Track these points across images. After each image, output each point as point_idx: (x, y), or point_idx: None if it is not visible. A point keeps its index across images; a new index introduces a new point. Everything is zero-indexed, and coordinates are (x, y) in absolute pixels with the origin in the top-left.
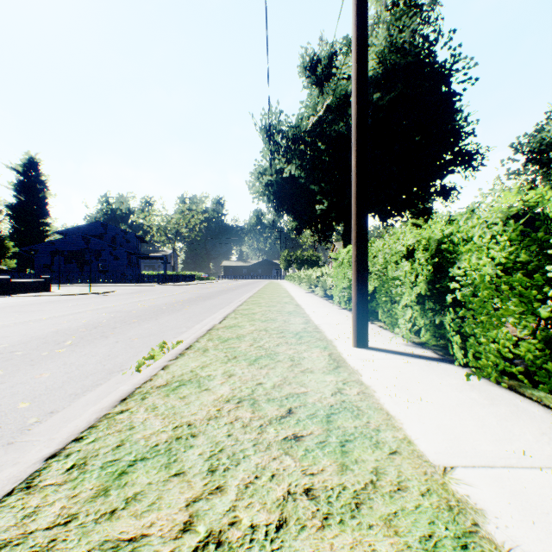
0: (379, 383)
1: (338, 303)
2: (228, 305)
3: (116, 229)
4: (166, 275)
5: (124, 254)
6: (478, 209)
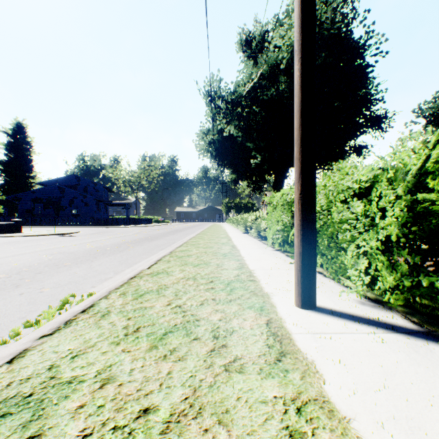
0: (361, 407)
1: (271, 244)
2: (170, 246)
3: (87, 181)
4: (127, 218)
5: (93, 201)
6: None
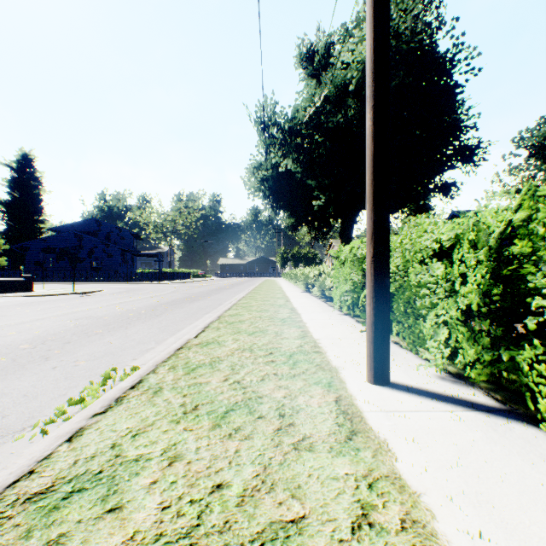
0: (432, 483)
1: (339, 306)
2: (216, 309)
3: (110, 226)
4: (160, 273)
5: (118, 251)
6: None
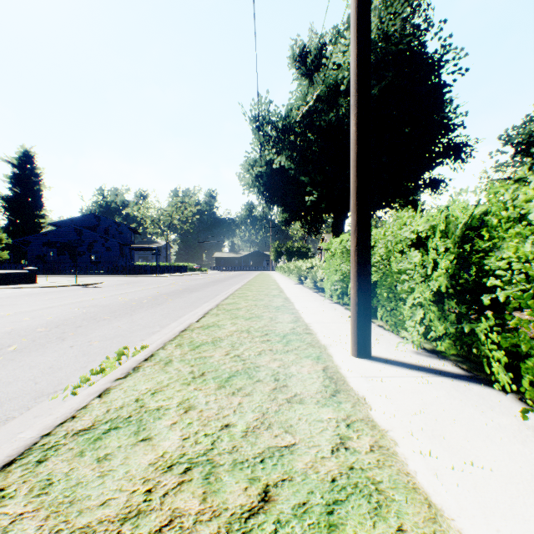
0: (398, 424)
1: (329, 296)
2: (214, 298)
3: (108, 221)
4: (158, 266)
5: (116, 245)
6: (526, 179)
